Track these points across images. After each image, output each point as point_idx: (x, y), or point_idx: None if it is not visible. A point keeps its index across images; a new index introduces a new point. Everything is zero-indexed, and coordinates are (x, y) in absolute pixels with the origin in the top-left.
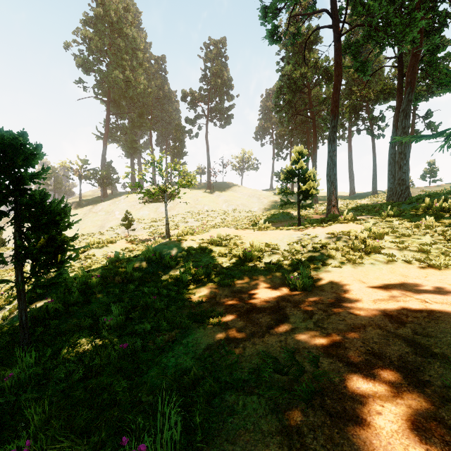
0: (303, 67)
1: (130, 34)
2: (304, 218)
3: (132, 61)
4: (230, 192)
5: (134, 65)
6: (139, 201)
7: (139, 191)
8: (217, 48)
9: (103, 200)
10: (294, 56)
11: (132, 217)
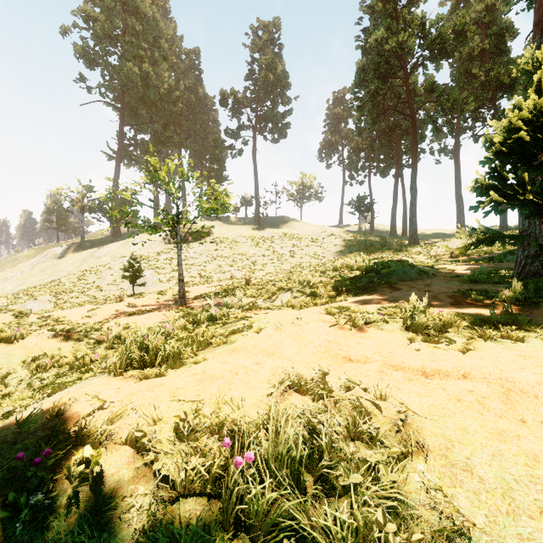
0: (402, 32)
1: (149, 15)
2: (440, 271)
3: (154, 52)
4: (286, 229)
5: (156, 58)
6: (160, 241)
7: (129, 222)
8: (268, 32)
9: (115, 240)
10: (387, 18)
11: (139, 265)
